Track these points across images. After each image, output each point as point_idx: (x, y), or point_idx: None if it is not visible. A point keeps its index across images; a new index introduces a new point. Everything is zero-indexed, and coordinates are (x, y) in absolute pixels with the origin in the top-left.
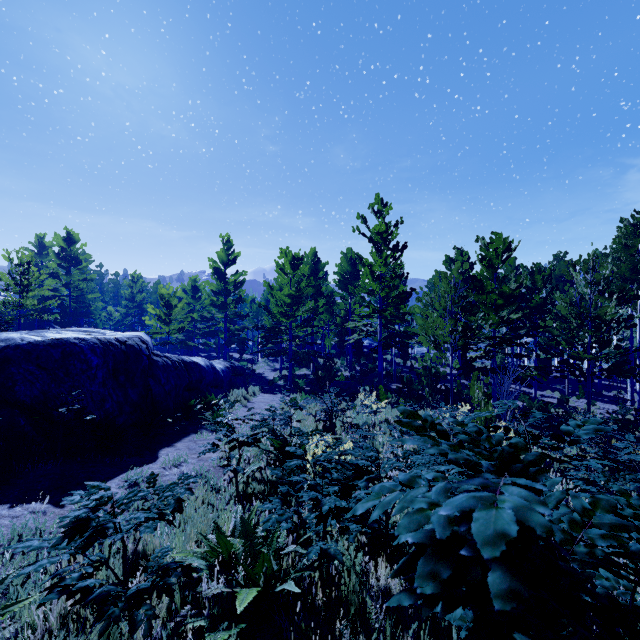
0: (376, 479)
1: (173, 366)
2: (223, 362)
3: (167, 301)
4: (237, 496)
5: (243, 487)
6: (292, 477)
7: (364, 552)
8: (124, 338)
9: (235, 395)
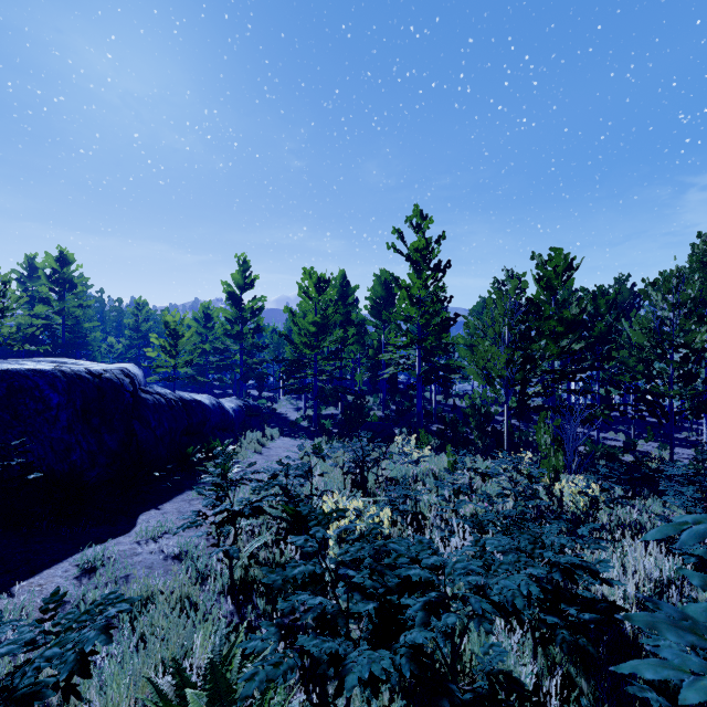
0: (441, 605)
1: (167, 405)
2: (235, 400)
3: (173, 330)
4: (231, 587)
5: (240, 573)
6: (296, 594)
7: (414, 700)
8: (100, 370)
9: (248, 439)
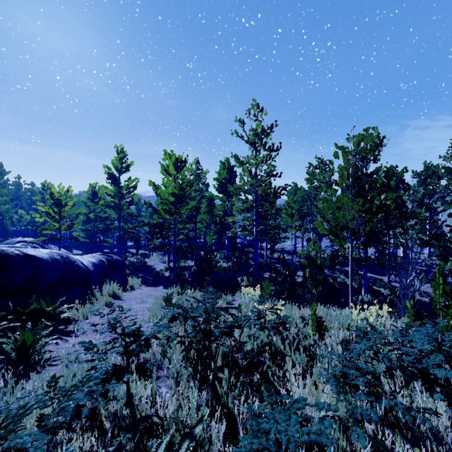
0: None
1: None
2: (98, 255)
3: (56, 199)
4: None
5: None
6: None
7: None
8: None
9: (105, 292)
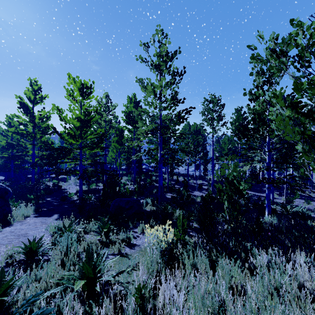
0: None
1: None
2: None
3: None
4: None
5: None
6: None
7: None
8: None
9: None
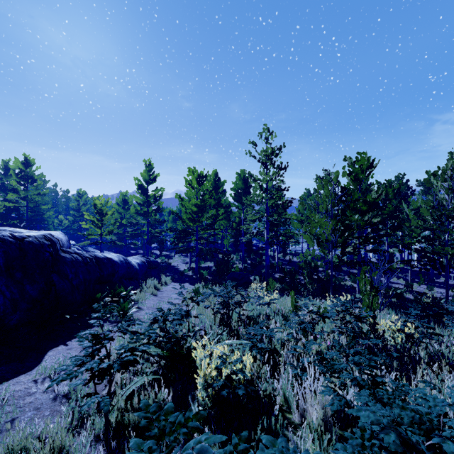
0: None
1: (83, 262)
2: (140, 257)
3: (99, 209)
4: (106, 432)
5: (116, 417)
6: None
7: None
8: (23, 235)
9: (148, 285)
